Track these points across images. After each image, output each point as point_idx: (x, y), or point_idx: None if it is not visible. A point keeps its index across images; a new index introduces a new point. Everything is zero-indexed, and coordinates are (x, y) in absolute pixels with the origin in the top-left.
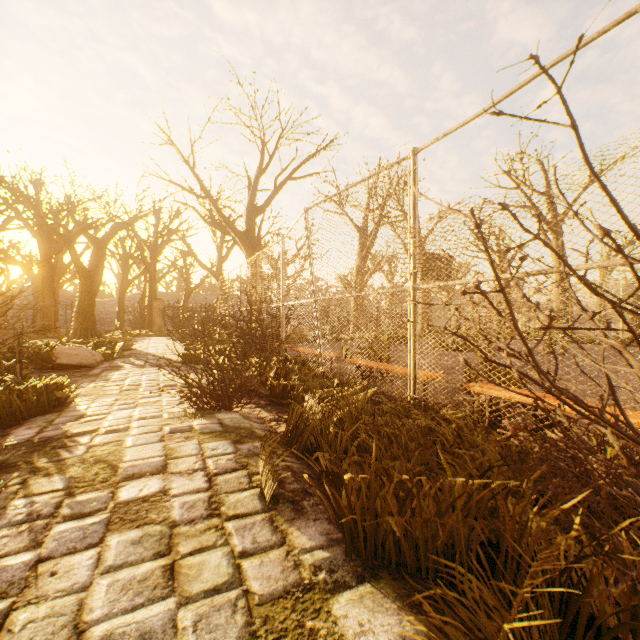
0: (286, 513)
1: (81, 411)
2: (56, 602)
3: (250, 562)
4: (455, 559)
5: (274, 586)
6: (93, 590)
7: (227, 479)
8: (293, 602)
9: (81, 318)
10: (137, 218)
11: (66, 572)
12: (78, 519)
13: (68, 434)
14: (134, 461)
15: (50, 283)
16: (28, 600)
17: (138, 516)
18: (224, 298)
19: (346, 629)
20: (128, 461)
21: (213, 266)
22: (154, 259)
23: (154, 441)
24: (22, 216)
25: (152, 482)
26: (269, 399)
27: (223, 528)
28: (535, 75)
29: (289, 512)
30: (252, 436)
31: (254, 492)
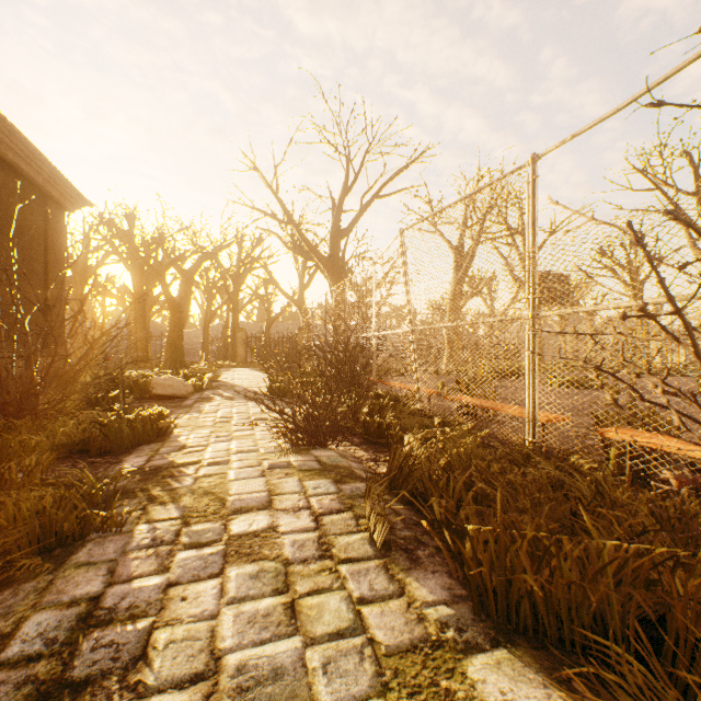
0: (400, 562)
1: (182, 442)
2: (190, 626)
3: (370, 610)
4: (604, 634)
5: (399, 638)
6: (221, 619)
7: (333, 520)
8: (422, 658)
9: (171, 349)
10: (222, 247)
11: (194, 598)
12: (197, 548)
13: (174, 464)
14: (240, 495)
15: (142, 315)
16: (166, 621)
17: (252, 550)
18: (306, 328)
19: (486, 695)
20: (234, 494)
21: (294, 294)
22: (237, 288)
23: (255, 476)
24: (118, 251)
25: (260, 517)
26: (363, 437)
27: (337, 571)
28: (700, 53)
29: (404, 561)
30: (352, 476)
31: (363, 536)
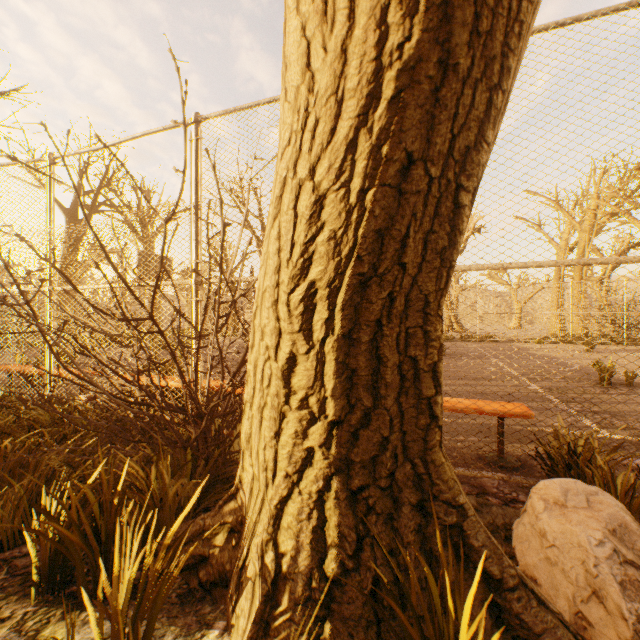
0: None
1: None
2: None
3: None
4: None
5: None
6: None
7: None
8: None
9: None
10: None
11: None
12: None
13: None
14: None
15: None
16: None
17: None
18: None
19: None
20: None
21: None
22: None
23: None
24: None
25: None
26: None
27: None
28: (134, 136)
29: None
30: None
31: None
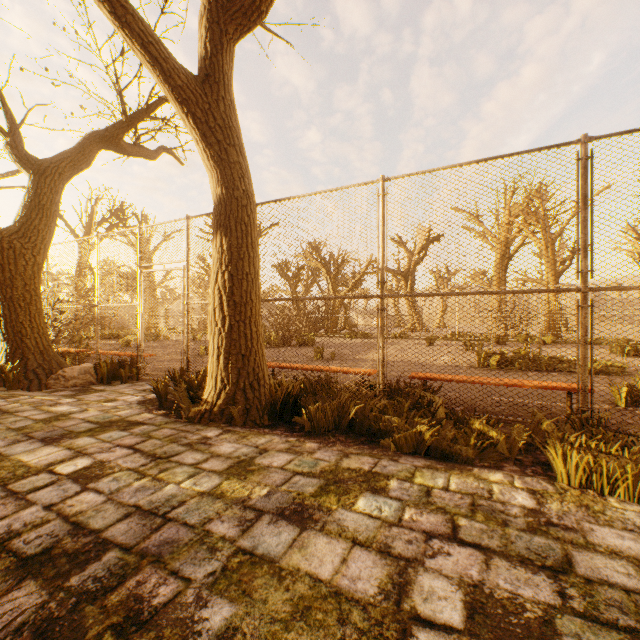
0: None
1: None
2: None
3: None
4: None
5: None
6: None
7: None
8: None
9: None
10: None
11: None
12: None
13: None
14: None
15: None
16: None
17: None
18: None
19: None
20: None
21: None
22: None
23: None
24: None
25: None
26: None
27: None
28: None
29: None
30: None
31: None
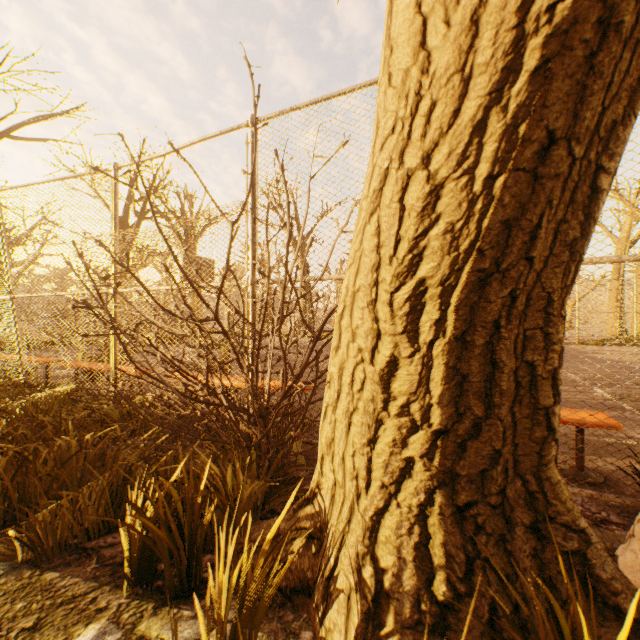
0: None
1: None
2: None
3: None
4: None
5: None
6: None
7: None
8: None
9: None
10: None
11: None
12: None
13: None
14: None
15: None
16: None
17: None
18: None
19: None
20: None
21: None
22: None
23: None
24: None
25: None
26: None
27: None
28: (192, 143)
29: None
30: None
31: None
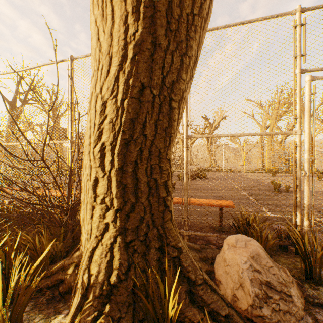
0: None
1: None
2: None
3: None
4: None
5: None
6: None
7: None
8: None
9: None
10: None
11: None
12: None
13: None
14: None
15: None
16: None
17: None
18: None
19: None
20: None
21: None
22: None
23: None
24: None
25: None
26: None
27: None
28: (38, 66)
29: None
30: None
31: None
